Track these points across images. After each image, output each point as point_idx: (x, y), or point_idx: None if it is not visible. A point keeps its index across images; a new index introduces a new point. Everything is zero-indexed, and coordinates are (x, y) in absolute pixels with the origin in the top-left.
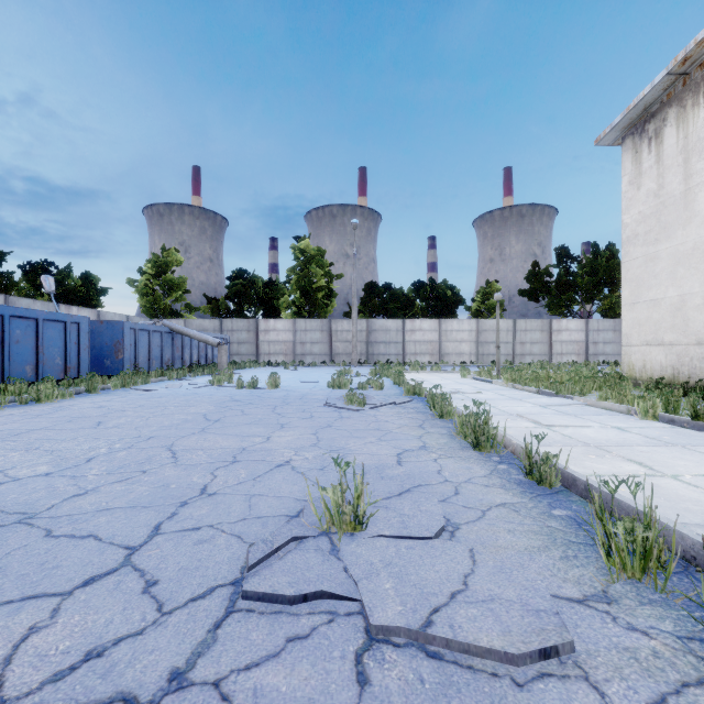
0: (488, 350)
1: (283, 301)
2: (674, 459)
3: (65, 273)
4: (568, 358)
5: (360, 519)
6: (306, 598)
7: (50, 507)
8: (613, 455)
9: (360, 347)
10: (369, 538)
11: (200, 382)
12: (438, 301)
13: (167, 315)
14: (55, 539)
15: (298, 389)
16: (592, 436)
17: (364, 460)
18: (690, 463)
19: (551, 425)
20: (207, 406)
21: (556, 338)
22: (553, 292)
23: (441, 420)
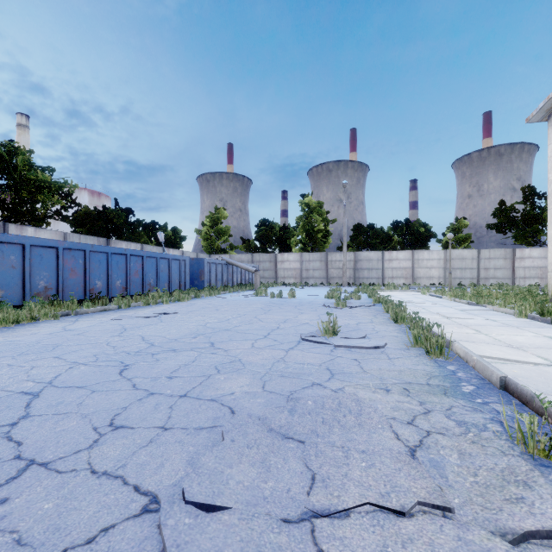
0: (455, 274)
1: (293, 240)
2: (500, 330)
3: (164, 228)
4: (530, 281)
5: (335, 332)
6: (318, 343)
7: (231, 328)
8: (467, 328)
9: (349, 272)
10: (338, 338)
11: (248, 294)
12: (412, 236)
13: (219, 252)
14: (241, 333)
15: (307, 299)
16: (469, 322)
17: (341, 324)
18: (505, 331)
19: (451, 317)
20: (260, 305)
21: (518, 264)
22: (520, 224)
23: (387, 314)
